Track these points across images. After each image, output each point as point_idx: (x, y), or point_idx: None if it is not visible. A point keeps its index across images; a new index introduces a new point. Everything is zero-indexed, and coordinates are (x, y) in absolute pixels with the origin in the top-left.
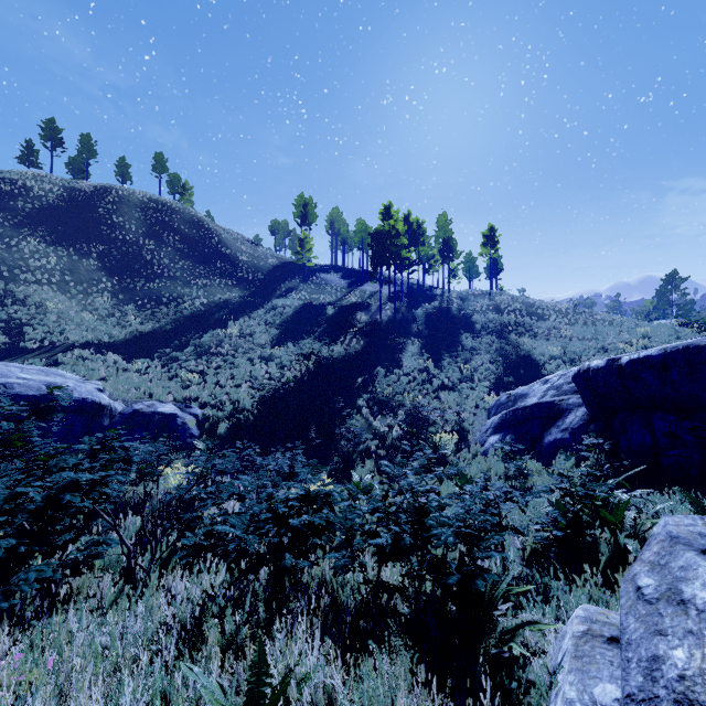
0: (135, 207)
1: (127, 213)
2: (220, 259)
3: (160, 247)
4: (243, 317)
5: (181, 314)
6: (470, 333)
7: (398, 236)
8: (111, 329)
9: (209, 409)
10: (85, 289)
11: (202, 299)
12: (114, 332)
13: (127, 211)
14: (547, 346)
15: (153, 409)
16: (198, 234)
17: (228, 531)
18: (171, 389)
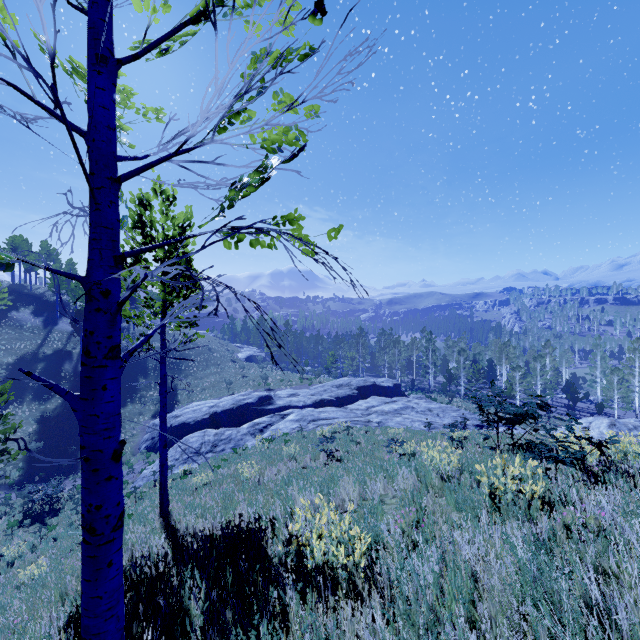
0: None
1: None
2: None
3: None
4: None
5: None
6: (145, 373)
7: None
8: None
9: None
10: None
11: None
12: None
13: None
14: (184, 381)
15: None
16: None
17: None
18: None
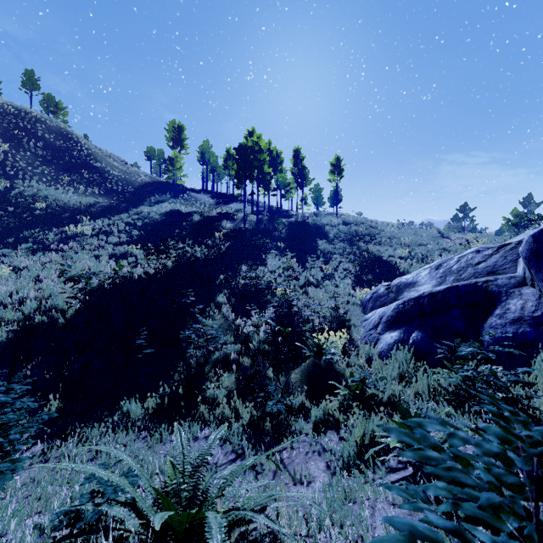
0: None
1: None
2: (88, 170)
3: (17, 151)
4: (102, 219)
5: (30, 215)
6: (325, 241)
7: (261, 152)
8: None
9: None
10: None
11: (60, 202)
12: None
13: None
14: (393, 251)
15: None
16: (64, 145)
17: None
18: None
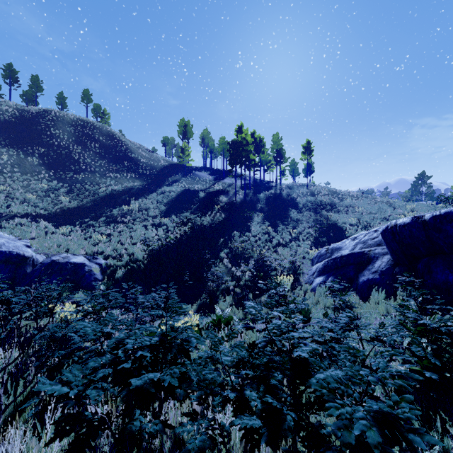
0: (67, 124)
1: (61, 127)
2: (127, 160)
3: (85, 151)
4: (141, 198)
5: (98, 196)
6: (295, 210)
7: (247, 145)
8: (46, 205)
9: (110, 260)
10: (29, 178)
11: (113, 186)
12: (48, 207)
13: (62, 126)
14: (347, 218)
15: (67, 260)
16: (111, 143)
17: (58, 392)
18: (84, 246)
